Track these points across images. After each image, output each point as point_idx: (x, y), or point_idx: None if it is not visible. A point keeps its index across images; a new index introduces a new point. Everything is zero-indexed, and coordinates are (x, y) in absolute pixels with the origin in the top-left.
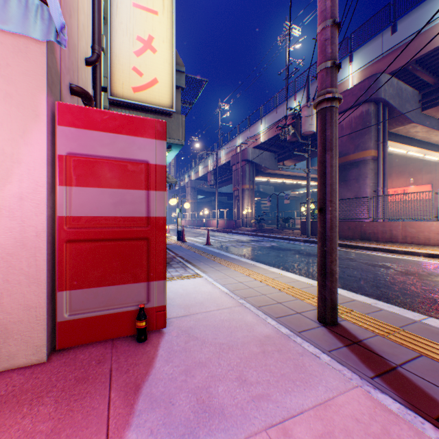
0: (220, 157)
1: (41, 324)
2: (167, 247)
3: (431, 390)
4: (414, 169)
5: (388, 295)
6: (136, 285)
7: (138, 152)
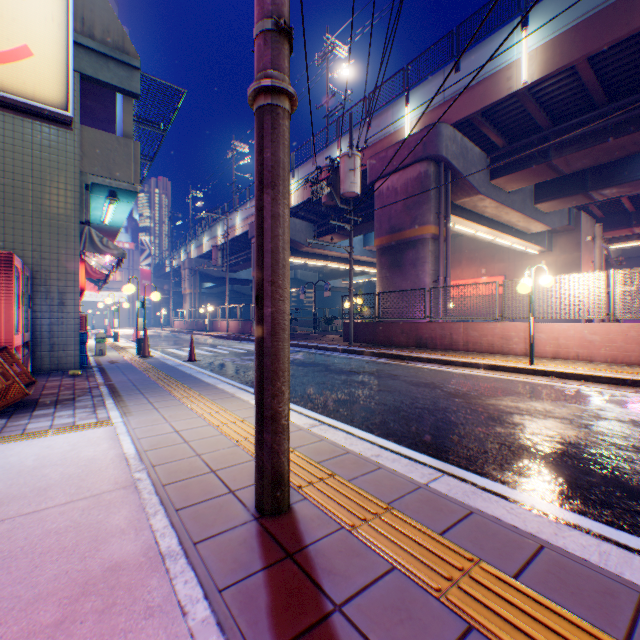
0: (235, 224)
1: None
2: (103, 368)
3: None
4: (487, 255)
5: (417, 433)
6: None
7: None
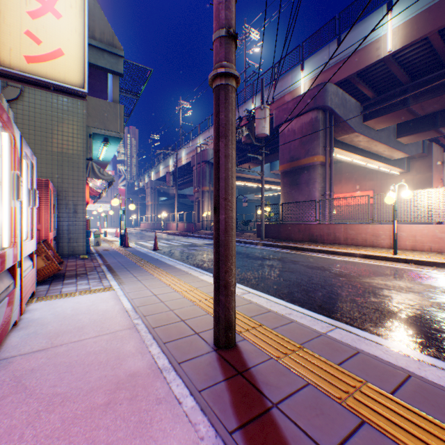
0: (181, 157)
1: None
2: (100, 254)
3: (298, 444)
4: (360, 176)
5: (314, 300)
6: None
7: None
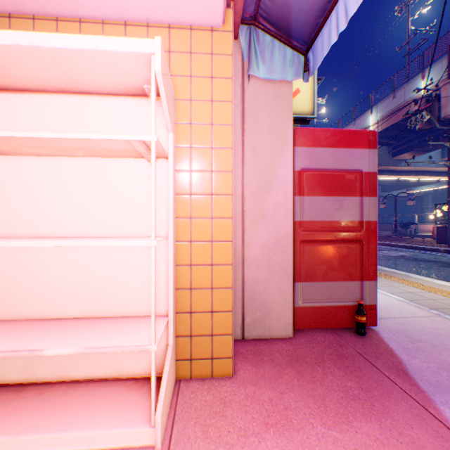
0: None
1: (288, 306)
2: None
3: None
4: None
5: None
6: (351, 283)
7: (353, 162)
